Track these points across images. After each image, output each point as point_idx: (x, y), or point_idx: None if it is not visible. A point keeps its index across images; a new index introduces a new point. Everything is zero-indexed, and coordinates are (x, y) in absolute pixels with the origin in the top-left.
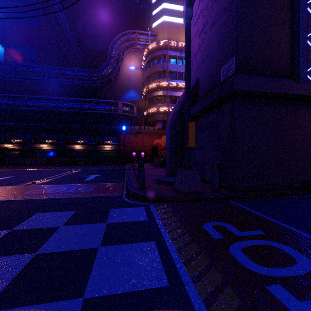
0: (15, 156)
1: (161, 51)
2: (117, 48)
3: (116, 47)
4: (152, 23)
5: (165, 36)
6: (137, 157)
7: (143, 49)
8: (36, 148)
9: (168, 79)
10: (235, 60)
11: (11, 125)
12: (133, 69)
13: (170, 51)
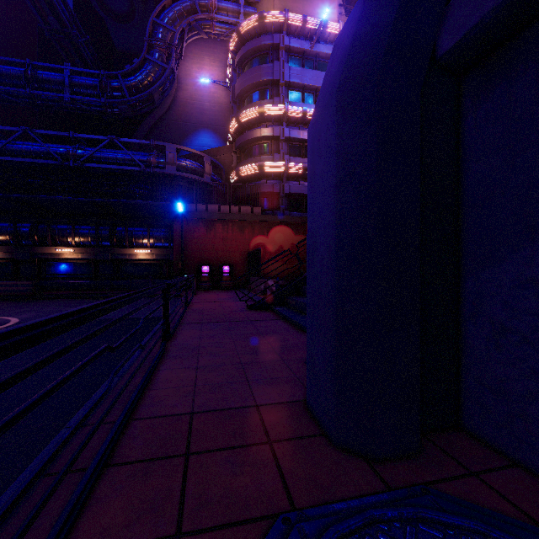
0: None
1: (268, 37)
2: (168, 26)
3: (164, 24)
4: None
5: (277, 5)
6: (213, 277)
7: (228, 37)
8: None
9: (284, 100)
10: None
11: None
12: (207, 87)
13: (288, 38)
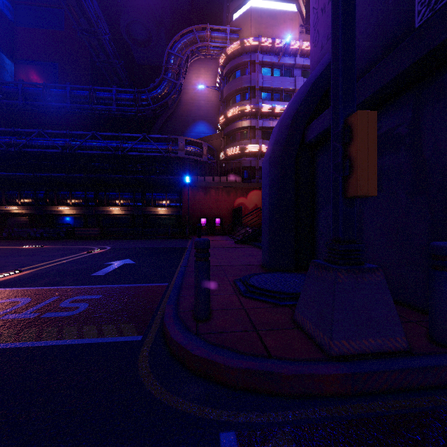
0: (18, 224)
1: (247, 56)
2: (178, 54)
3: (175, 53)
4: (233, 14)
5: (253, 32)
6: (209, 226)
7: (218, 56)
8: (52, 213)
9: (258, 100)
10: None
11: (11, 175)
12: (203, 90)
13: (261, 55)
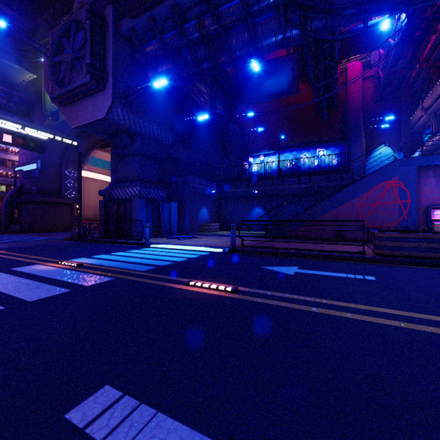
0: None
1: None
2: None
3: None
4: None
5: None
6: None
7: None
8: None
9: None
10: (37, 188)
11: None
12: None
13: None
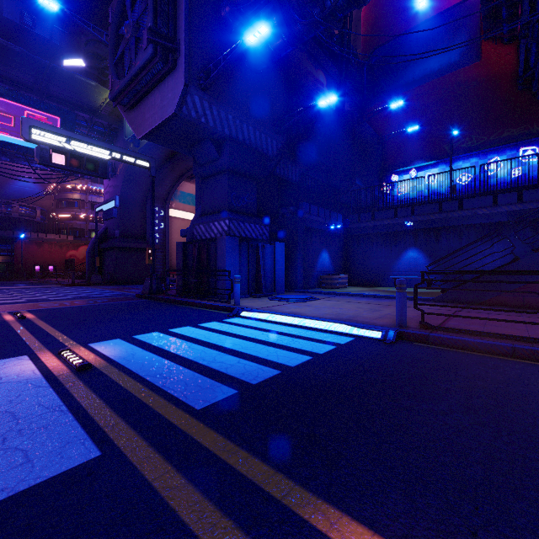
0: None
1: None
2: None
3: None
4: None
5: None
6: (43, 272)
7: None
8: None
9: (88, 182)
10: (119, 232)
11: None
12: None
13: None
